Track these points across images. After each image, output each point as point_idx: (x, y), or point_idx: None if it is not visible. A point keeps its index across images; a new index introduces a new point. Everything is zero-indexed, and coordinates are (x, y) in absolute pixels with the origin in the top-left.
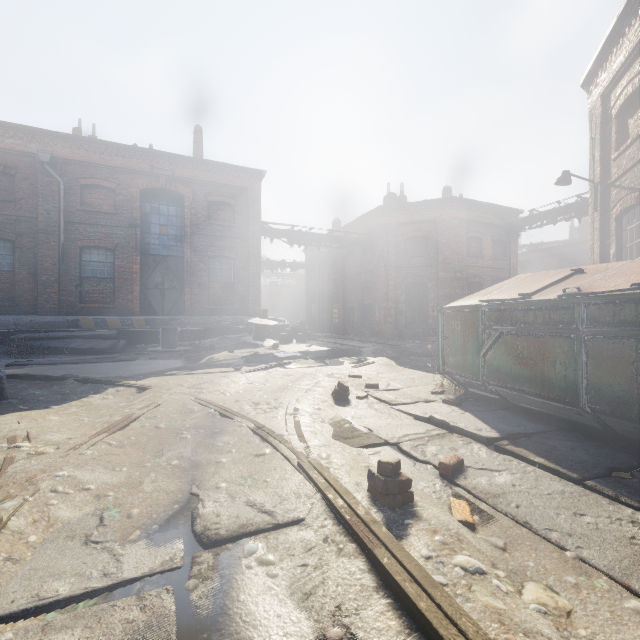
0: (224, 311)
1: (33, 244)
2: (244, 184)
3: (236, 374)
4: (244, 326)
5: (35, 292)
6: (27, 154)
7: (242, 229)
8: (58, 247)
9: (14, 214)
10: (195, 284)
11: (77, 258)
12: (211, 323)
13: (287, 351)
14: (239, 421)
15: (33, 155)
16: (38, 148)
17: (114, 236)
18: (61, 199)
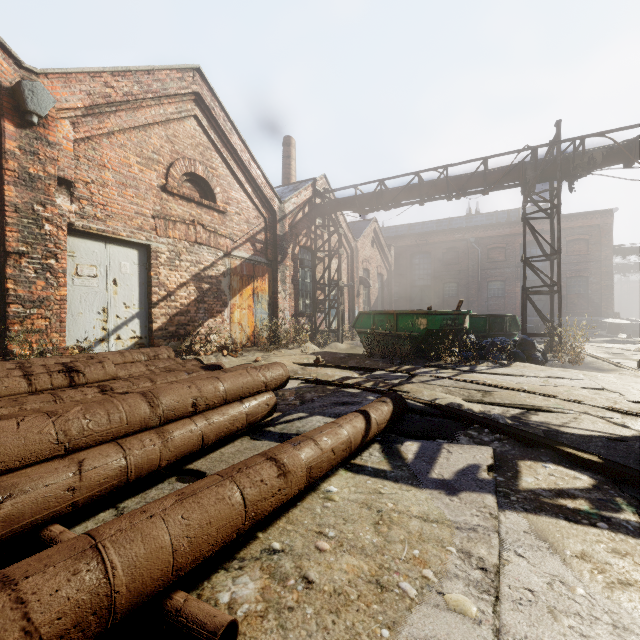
0: (579, 314)
1: (466, 283)
2: (597, 222)
3: (605, 343)
4: (597, 324)
5: (467, 306)
6: (464, 240)
7: (595, 255)
8: (477, 283)
9: (458, 270)
10: (556, 297)
11: (486, 288)
12: (571, 322)
13: (638, 339)
14: (616, 348)
15: (466, 240)
16: (468, 236)
17: (504, 273)
18: (479, 259)
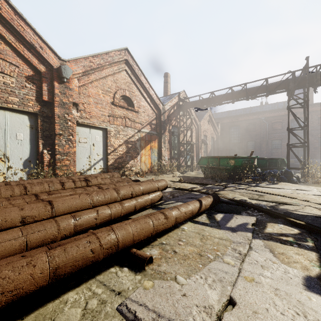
0: None
1: (259, 141)
2: None
3: None
4: None
5: (260, 153)
6: (258, 118)
7: None
8: (266, 141)
9: (255, 134)
10: (312, 148)
11: (270, 143)
12: (320, 161)
13: None
14: None
15: (259, 118)
16: (261, 116)
17: (281, 135)
18: (266, 128)
